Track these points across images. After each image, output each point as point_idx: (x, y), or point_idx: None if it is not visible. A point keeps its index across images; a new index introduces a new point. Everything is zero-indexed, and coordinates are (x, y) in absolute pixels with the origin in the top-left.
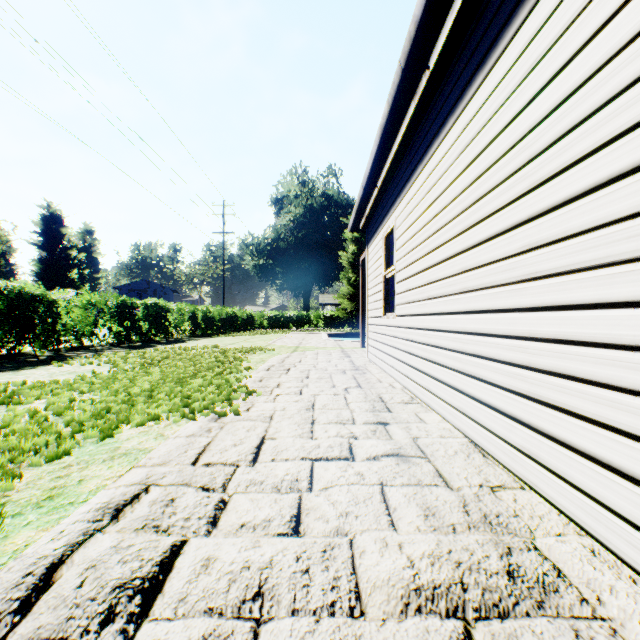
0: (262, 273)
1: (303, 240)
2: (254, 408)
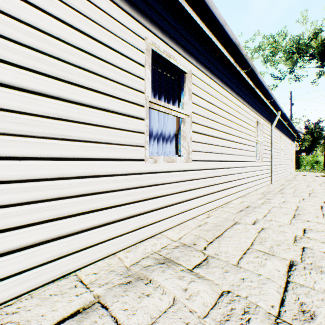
0: None
1: None
2: None
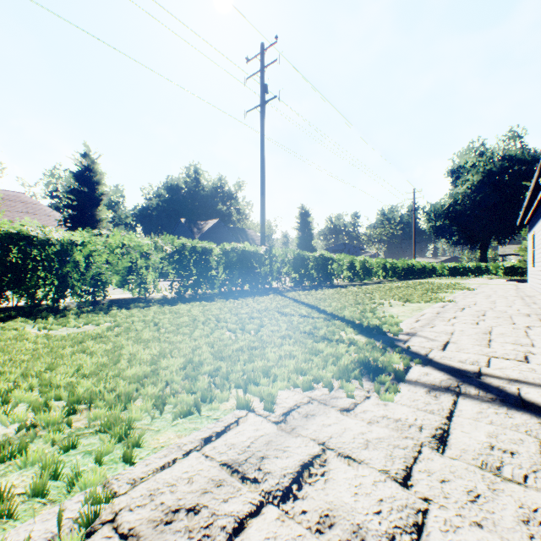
0: (437, 232)
1: (480, 202)
2: (476, 290)
